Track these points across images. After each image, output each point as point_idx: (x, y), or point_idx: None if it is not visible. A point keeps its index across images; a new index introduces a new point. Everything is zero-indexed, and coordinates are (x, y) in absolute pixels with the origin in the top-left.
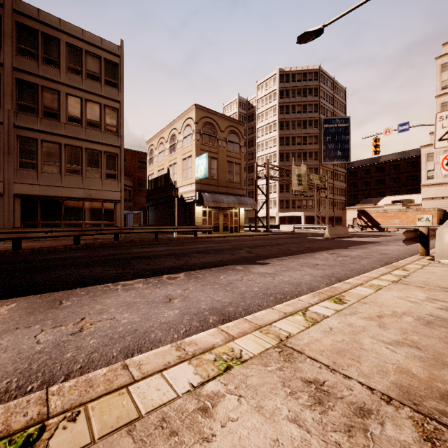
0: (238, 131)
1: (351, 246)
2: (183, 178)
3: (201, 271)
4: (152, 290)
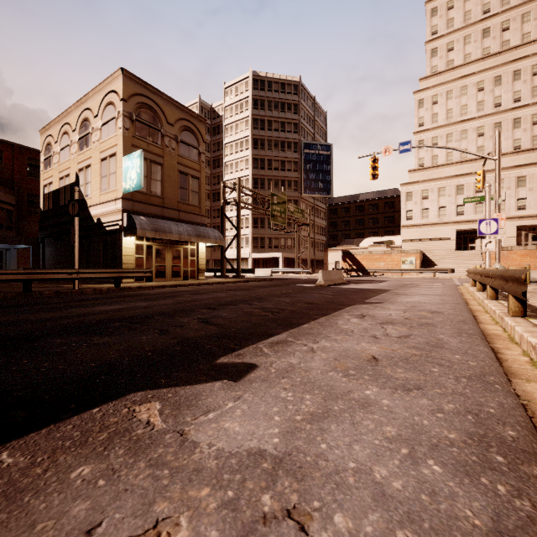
0: (196, 129)
1: (365, 297)
2: (102, 191)
3: None
4: None
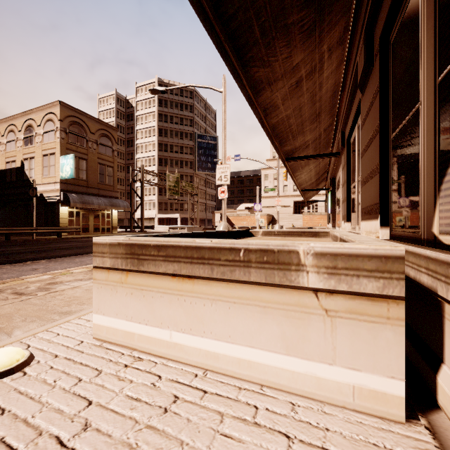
0: (111, 135)
1: None
2: (44, 176)
3: (61, 258)
4: (20, 267)
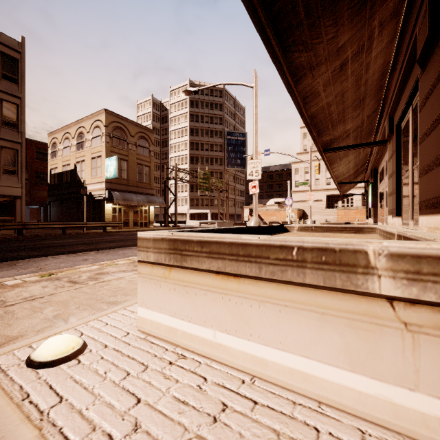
0: (148, 137)
1: None
2: (92, 176)
3: (106, 250)
4: (74, 258)
